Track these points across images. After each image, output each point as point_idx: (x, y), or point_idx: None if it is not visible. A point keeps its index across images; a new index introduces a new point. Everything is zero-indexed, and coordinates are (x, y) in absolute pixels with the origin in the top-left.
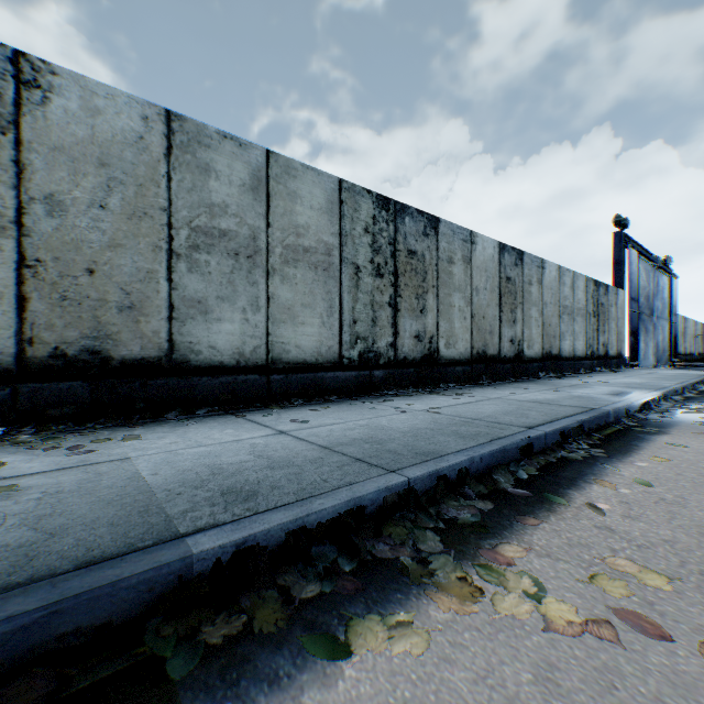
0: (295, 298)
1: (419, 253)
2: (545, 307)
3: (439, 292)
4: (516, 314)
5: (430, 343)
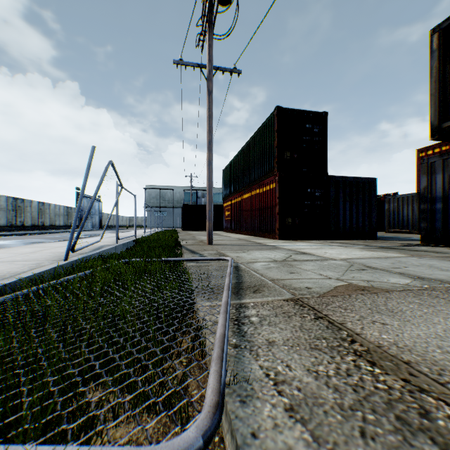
0: (2, 216)
1: (22, 206)
2: (51, 214)
3: (25, 213)
4: (43, 216)
5: (24, 223)
